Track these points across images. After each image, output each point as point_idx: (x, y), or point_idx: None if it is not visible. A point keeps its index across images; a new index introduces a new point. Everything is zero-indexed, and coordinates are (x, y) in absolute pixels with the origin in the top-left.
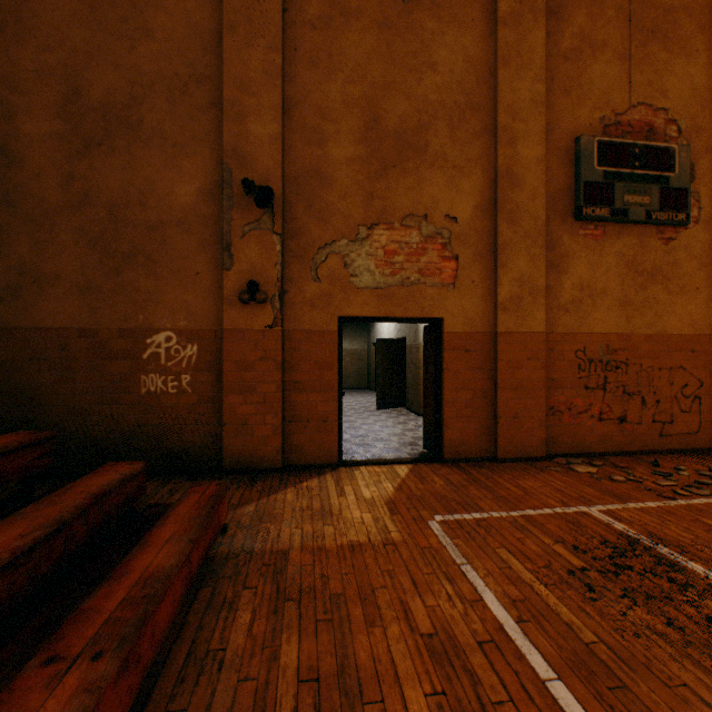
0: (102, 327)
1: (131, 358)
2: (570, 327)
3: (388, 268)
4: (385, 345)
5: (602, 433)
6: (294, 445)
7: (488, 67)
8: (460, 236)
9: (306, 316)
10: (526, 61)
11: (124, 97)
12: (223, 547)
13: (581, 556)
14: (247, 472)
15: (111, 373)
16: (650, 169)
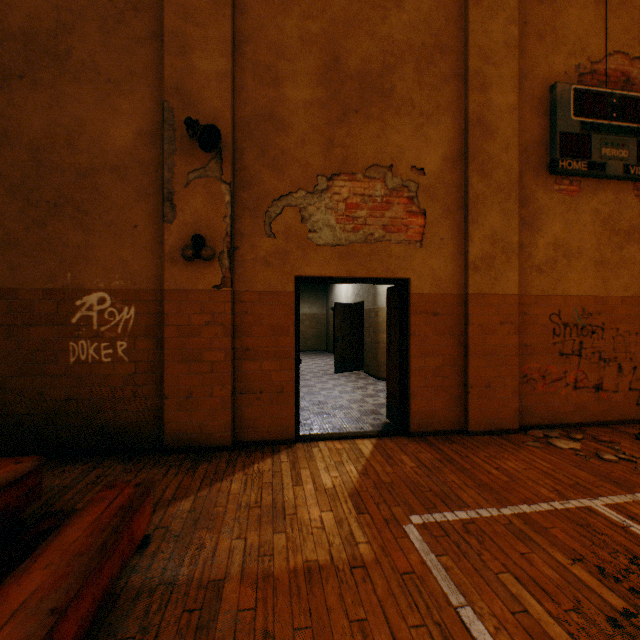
0: (24, 287)
1: (58, 323)
2: (544, 289)
3: (350, 223)
4: (343, 309)
5: (577, 402)
6: (245, 419)
7: (458, 6)
8: (427, 189)
9: (259, 275)
10: (499, 1)
11: (49, 24)
12: (135, 576)
13: (615, 588)
14: (192, 451)
15: (34, 339)
16: (628, 121)
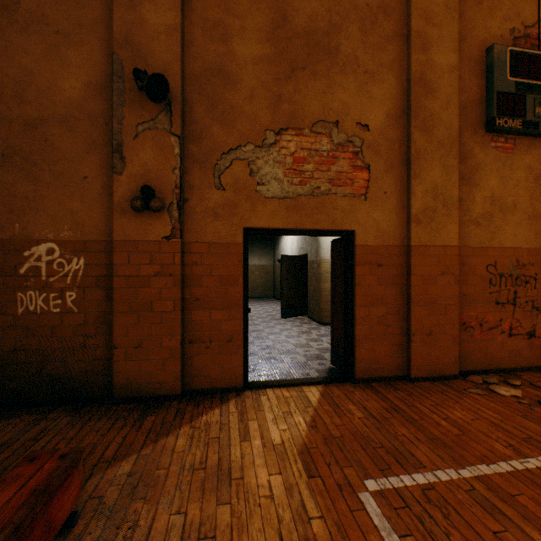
0: None
1: (6, 273)
2: (481, 241)
3: (297, 177)
4: (289, 261)
5: (512, 348)
6: (195, 368)
7: None
8: (371, 145)
9: (208, 227)
10: None
11: None
12: None
13: None
14: (141, 400)
15: None
16: None
